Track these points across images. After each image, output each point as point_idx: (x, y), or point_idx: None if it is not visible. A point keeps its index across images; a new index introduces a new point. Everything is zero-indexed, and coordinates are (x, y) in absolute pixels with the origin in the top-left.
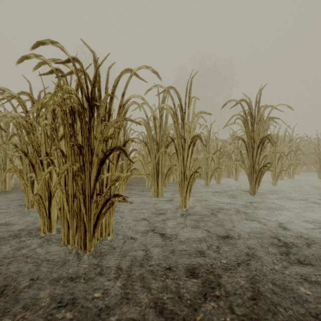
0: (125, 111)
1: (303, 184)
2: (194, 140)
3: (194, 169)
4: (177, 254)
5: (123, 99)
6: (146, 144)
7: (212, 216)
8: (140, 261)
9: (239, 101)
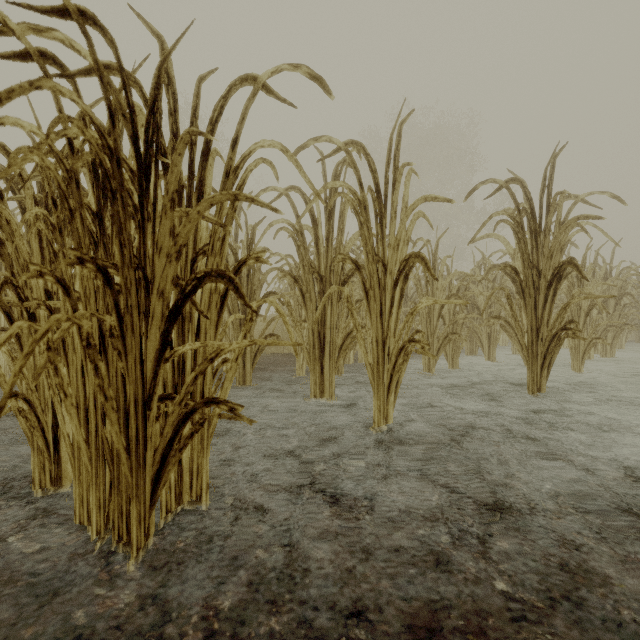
0: (239, 183)
1: (639, 369)
2: (407, 268)
3: (406, 334)
4: (375, 558)
5: (235, 153)
6: (296, 279)
7: (453, 447)
8: (274, 582)
9: (506, 183)
